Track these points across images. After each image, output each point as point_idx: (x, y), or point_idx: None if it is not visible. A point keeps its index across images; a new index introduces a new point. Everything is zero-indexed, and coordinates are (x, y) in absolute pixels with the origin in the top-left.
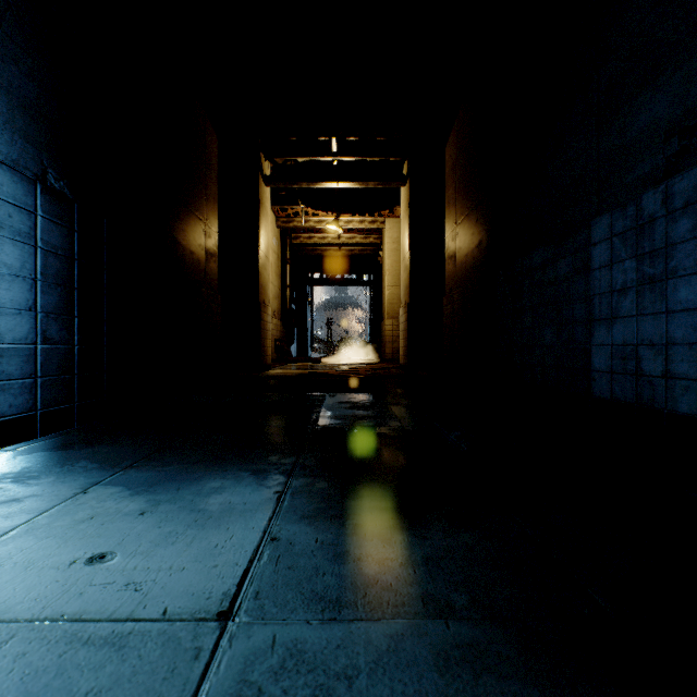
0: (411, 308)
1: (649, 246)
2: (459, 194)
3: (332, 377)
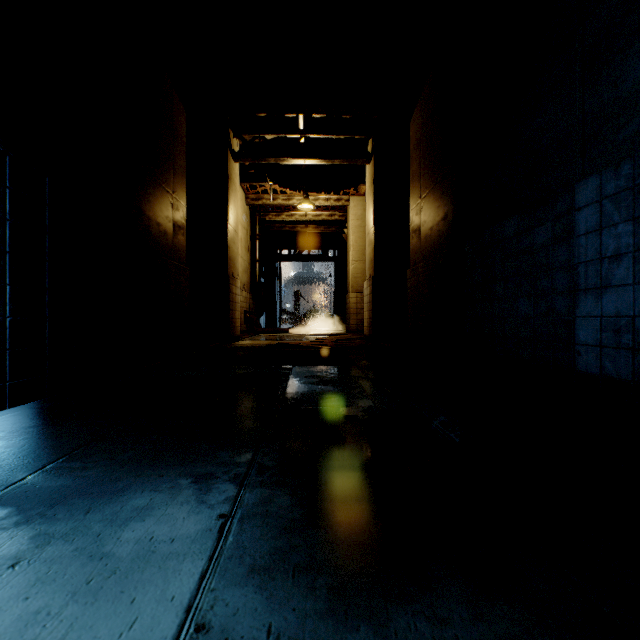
0: (375, 281)
1: None
2: (423, 168)
3: (299, 348)
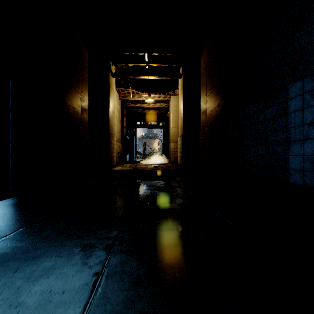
0: (183, 137)
1: None
2: (207, 80)
3: (145, 171)
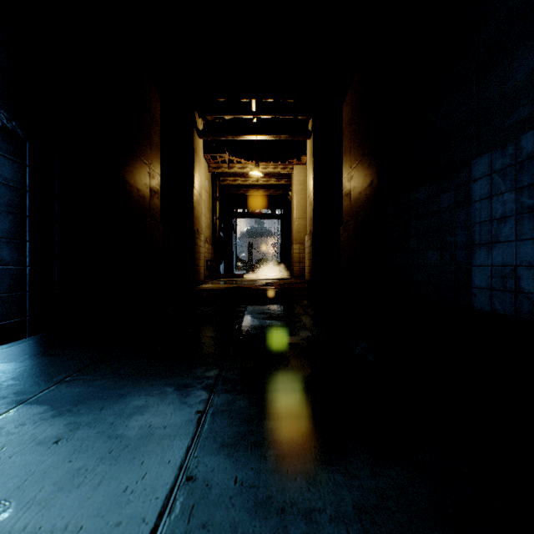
0: (314, 235)
1: (528, 180)
2: (353, 144)
3: (252, 290)
